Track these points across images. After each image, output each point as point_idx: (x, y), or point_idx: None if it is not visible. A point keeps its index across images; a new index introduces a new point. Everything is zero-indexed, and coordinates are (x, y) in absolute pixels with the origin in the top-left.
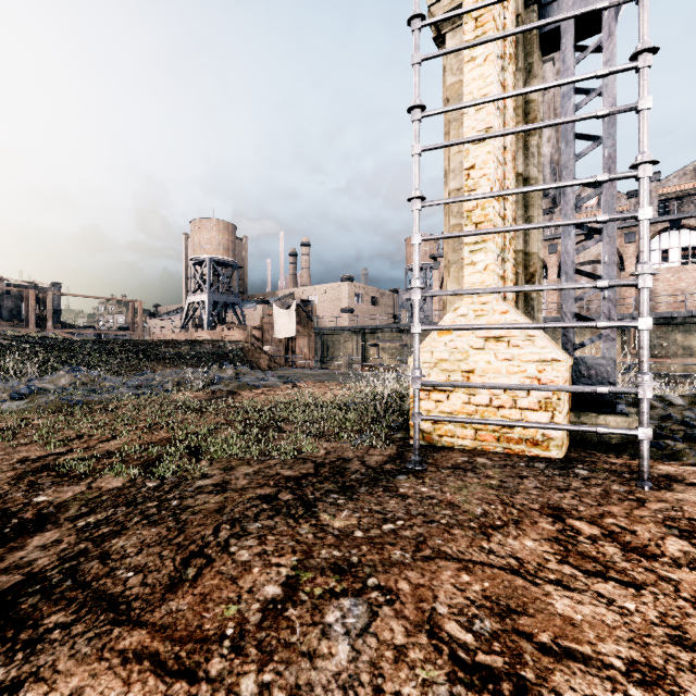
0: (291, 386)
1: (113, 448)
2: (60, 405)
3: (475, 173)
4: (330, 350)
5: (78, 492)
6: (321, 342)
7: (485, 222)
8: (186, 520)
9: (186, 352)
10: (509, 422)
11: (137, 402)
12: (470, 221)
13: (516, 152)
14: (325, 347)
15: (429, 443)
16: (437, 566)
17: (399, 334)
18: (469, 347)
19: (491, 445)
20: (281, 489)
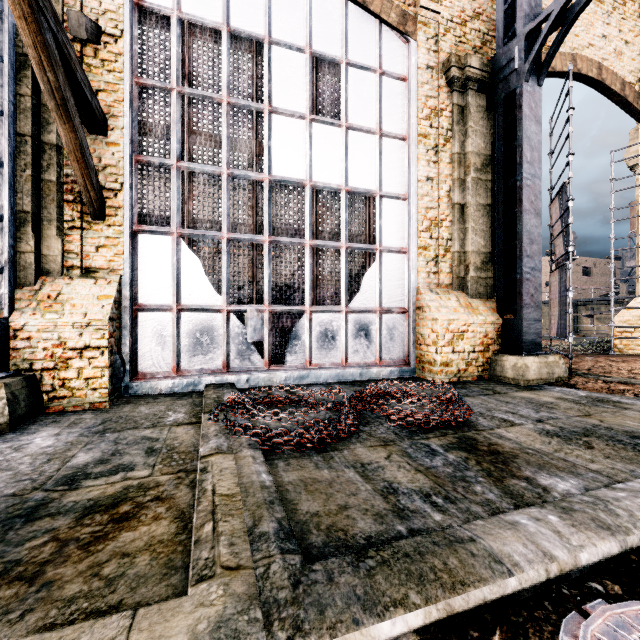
0: None
1: None
2: None
3: None
4: None
5: None
6: None
7: None
8: None
9: None
10: None
11: None
12: None
13: None
14: None
15: (621, 353)
16: (611, 357)
17: (617, 305)
18: None
19: None
20: None
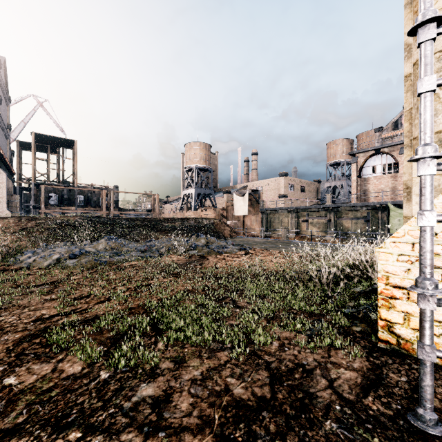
0: (245, 253)
1: (101, 312)
2: (92, 264)
3: None
4: (271, 224)
5: (42, 375)
6: (265, 218)
7: None
8: None
9: (178, 226)
10: None
11: (139, 264)
12: None
13: None
14: (268, 222)
15: (407, 352)
16: None
17: (324, 212)
18: None
19: None
20: None
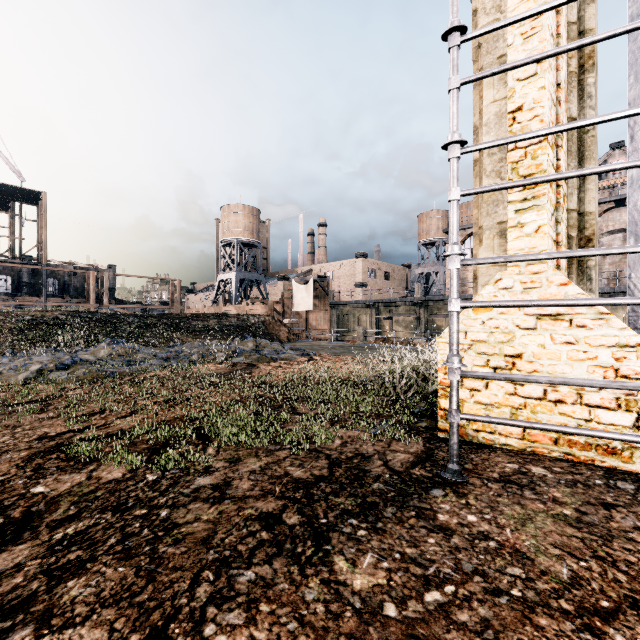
0: (308, 359)
1: (127, 426)
2: (95, 376)
3: (523, 115)
4: (345, 323)
5: (77, 482)
6: (336, 315)
7: (537, 173)
8: (162, 556)
9: (214, 325)
10: (588, 431)
11: (163, 374)
12: (516, 174)
13: (568, 93)
14: (340, 320)
15: (461, 437)
16: None
17: (413, 307)
18: (514, 326)
19: (545, 447)
20: (286, 504)
